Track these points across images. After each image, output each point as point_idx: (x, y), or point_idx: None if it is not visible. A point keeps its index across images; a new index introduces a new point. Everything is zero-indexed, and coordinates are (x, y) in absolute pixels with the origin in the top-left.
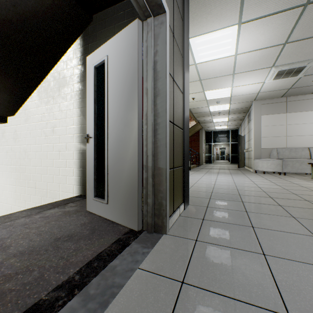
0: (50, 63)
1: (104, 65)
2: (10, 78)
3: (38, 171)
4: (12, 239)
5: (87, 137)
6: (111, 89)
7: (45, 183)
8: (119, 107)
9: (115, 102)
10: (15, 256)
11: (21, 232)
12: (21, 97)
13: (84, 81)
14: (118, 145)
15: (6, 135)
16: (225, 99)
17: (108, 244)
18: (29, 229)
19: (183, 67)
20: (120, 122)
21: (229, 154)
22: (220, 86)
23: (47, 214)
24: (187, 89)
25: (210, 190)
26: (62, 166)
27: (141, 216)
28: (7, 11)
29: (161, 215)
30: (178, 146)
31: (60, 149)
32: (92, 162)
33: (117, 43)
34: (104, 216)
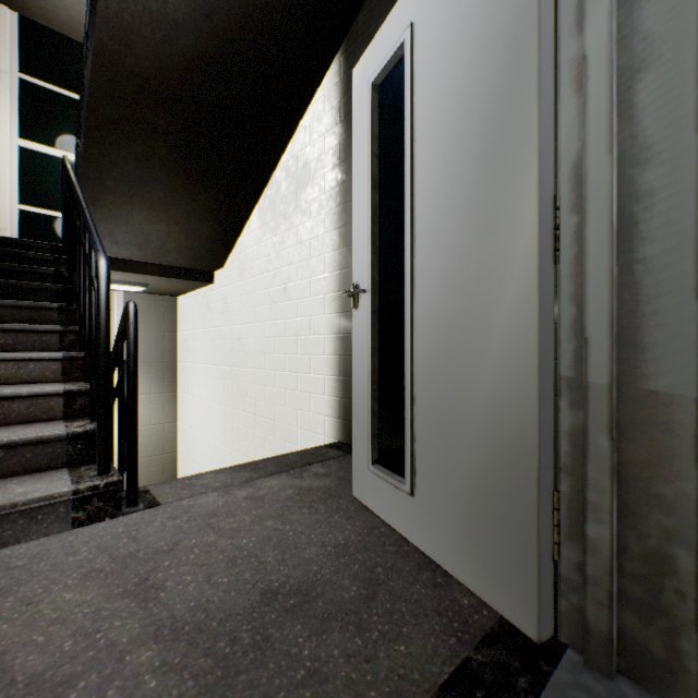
0: (278, 140)
1: (400, 66)
2: (212, 189)
3: (260, 379)
4: (174, 563)
5: (353, 291)
6: (423, 127)
7: (271, 406)
8: (452, 176)
9: (437, 164)
10: (157, 635)
11: (198, 540)
12: (232, 228)
13: (347, 161)
14: (450, 304)
15: (212, 308)
16: None
17: (427, 685)
18: (215, 532)
19: None
20: (458, 225)
21: None
22: None
23: (261, 490)
24: None
25: None
26: (302, 370)
27: (550, 585)
28: (197, 35)
29: (661, 612)
30: None
31: (299, 332)
32: (365, 361)
33: None
34: (401, 530)
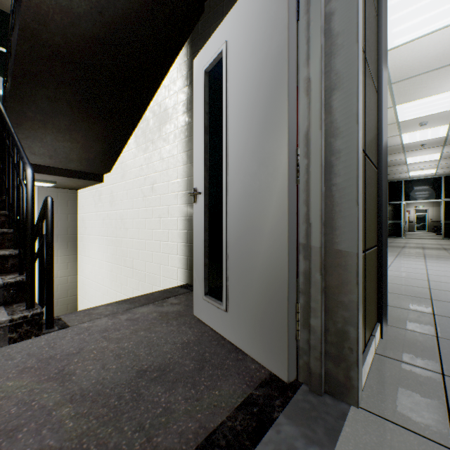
0: (148, 92)
1: (220, 63)
2: (103, 121)
3: (136, 245)
4: (80, 359)
5: (193, 193)
6: (232, 101)
7: (143, 262)
8: (247, 131)
9: (240, 124)
10: (72, 399)
11: (96, 346)
12: (117, 146)
13: (192, 110)
14: (246, 203)
15: (102, 198)
16: (440, 115)
17: (229, 408)
18: (107, 340)
19: (377, 38)
20: (250, 159)
21: (435, 221)
22: (433, 90)
23: (137, 314)
24: (385, 86)
25: (422, 292)
26: (164, 239)
27: (294, 352)
28: (93, 23)
29: (343, 359)
30: (371, 204)
31: (161, 215)
32: (201, 234)
33: (244, 9)
34: (220, 332)
